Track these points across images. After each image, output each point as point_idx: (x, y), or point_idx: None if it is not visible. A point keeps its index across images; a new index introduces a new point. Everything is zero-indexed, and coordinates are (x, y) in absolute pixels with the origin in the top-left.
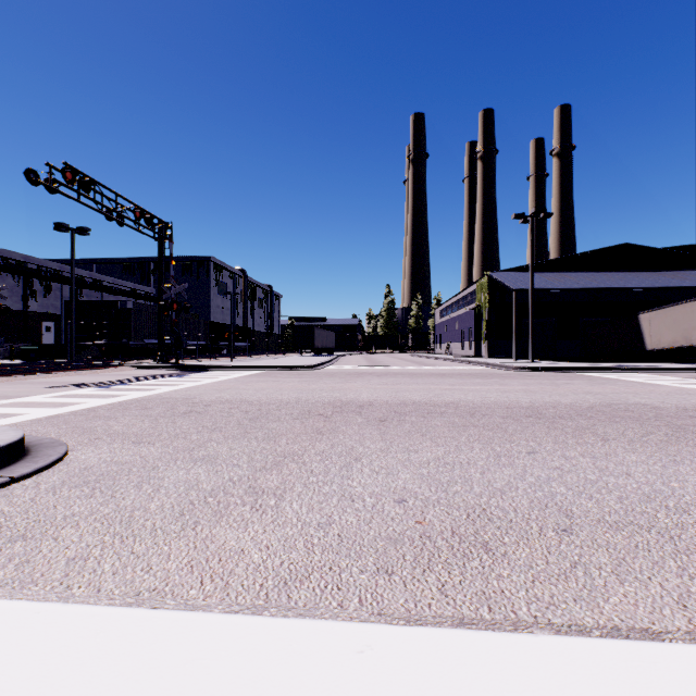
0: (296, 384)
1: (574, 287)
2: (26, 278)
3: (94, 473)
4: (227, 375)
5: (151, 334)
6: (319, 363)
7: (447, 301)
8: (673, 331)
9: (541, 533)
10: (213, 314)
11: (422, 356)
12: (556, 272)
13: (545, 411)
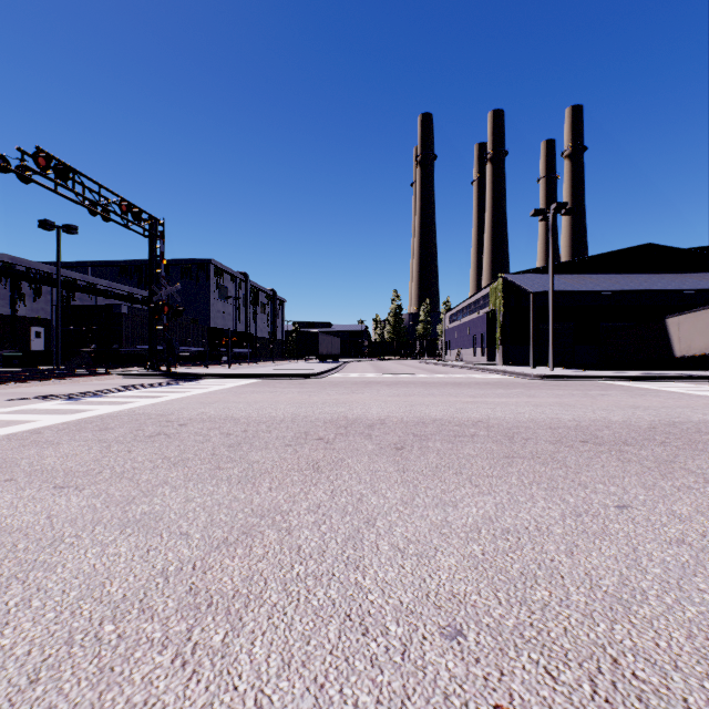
0: (295, 395)
1: (596, 289)
2: (14, 281)
3: None
4: (221, 385)
5: (145, 340)
6: (323, 371)
7: (457, 306)
8: (706, 336)
9: None
10: (214, 319)
11: (432, 363)
12: (575, 274)
13: (600, 433)
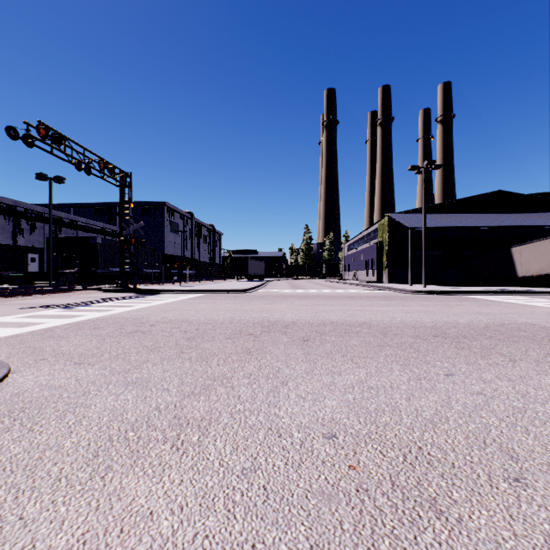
0: (231, 305)
1: (458, 226)
2: (15, 219)
3: (23, 400)
4: (175, 298)
5: (115, 264)
6: (251, 287)
7: (354, 238)
8: (540, 261)
9: (491, 484)
10: (167, 248)
11: (334, 281)
12: (443, 213)
13: (448, 331)
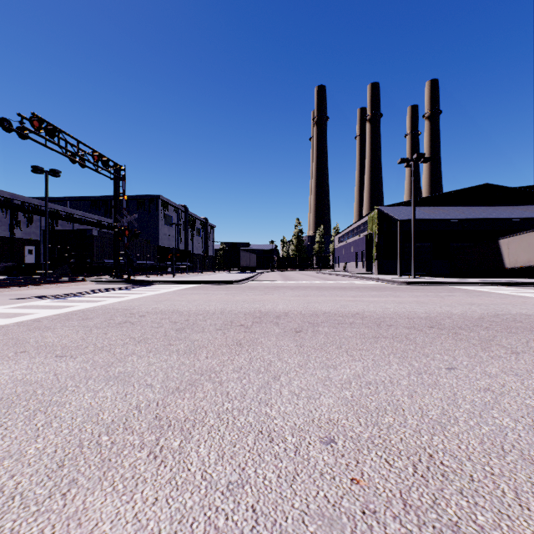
0: (223, 296)
1: (447, 218)
2: (12, 212)
3: None
4: (168, 288)
5: (110, 255)
6: (243, 279)
7: (344, 230)
8: (528, 252)
9: (521, 504)
10: (161, 240)
11: (325, 273)
12: (431, 206)
13: (443, 322)
